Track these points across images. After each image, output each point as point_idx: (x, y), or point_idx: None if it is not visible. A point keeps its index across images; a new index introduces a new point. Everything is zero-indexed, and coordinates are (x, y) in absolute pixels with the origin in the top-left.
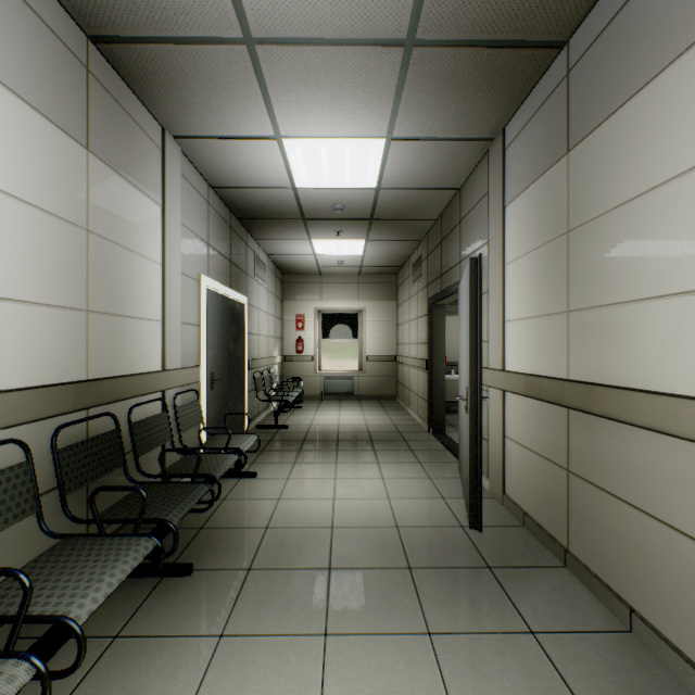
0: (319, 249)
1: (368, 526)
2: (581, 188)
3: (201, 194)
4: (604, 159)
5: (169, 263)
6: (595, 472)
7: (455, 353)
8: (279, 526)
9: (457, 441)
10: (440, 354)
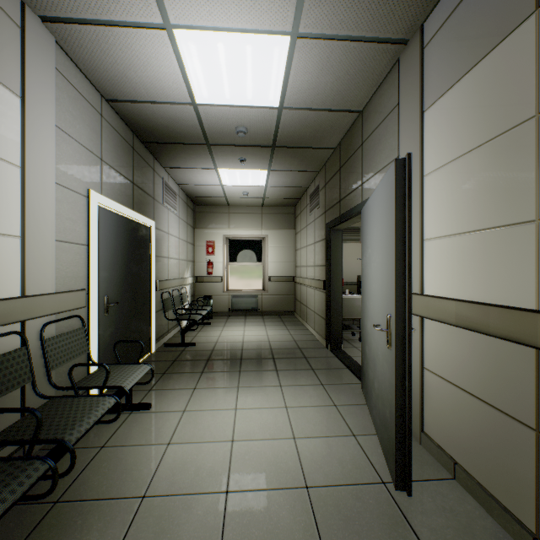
0: (226, 179)
1: (272, 487)
2: None
3: (90, 103)
4: None
5: (34, 167)
6: None
7: (344, 274)
8: (160, 492)
9: (354, 357)
10: (337, 275)
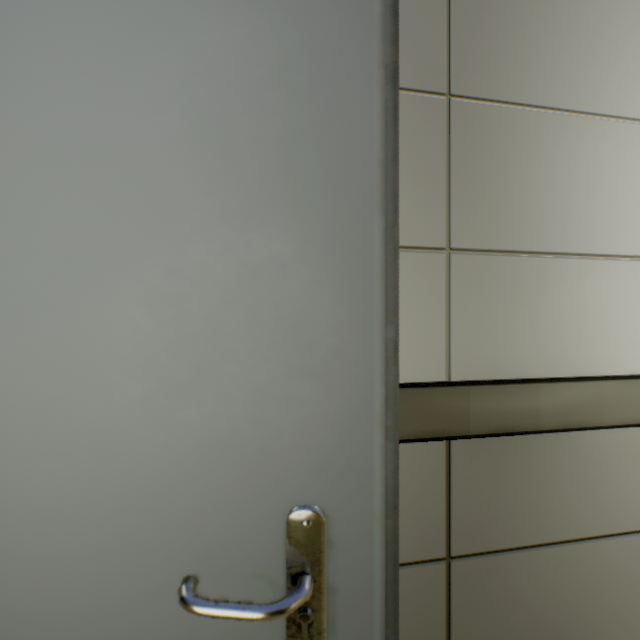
0: None
1: None
2: (483, 33)
3: None
4: (531, 19)
5: None
6: (514, 527)
7: None
8: None
9: None
10: None
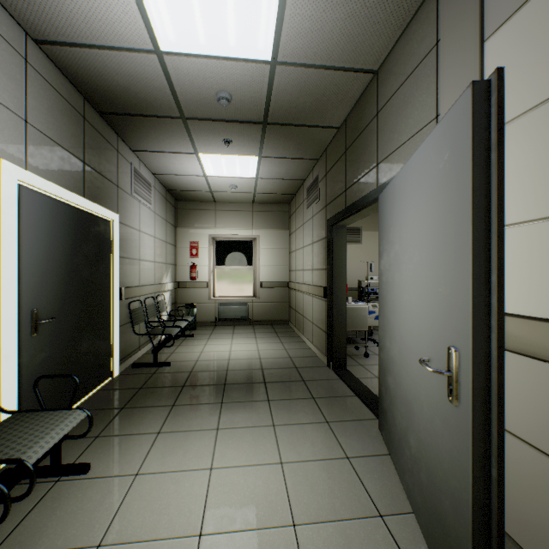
0: (209, 167)
1: None
2: None
3: (4, 38)
4: None
5: None
6: None
7: None
8: None
9: (362, 380)
10: (341, 281)
